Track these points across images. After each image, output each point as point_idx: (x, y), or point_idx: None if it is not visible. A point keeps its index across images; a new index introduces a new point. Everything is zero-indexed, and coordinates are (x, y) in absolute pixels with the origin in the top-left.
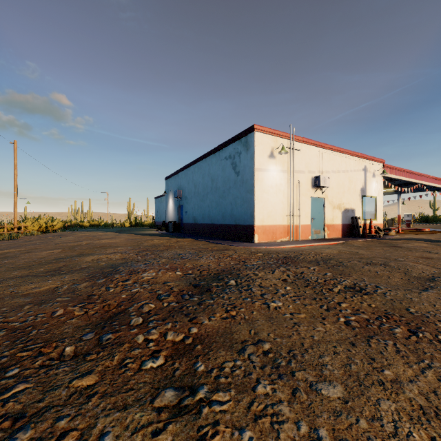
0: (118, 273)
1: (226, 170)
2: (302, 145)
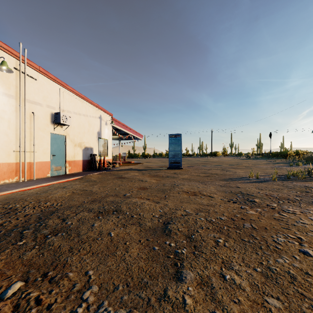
0: None
1: None
2: (38, 75)
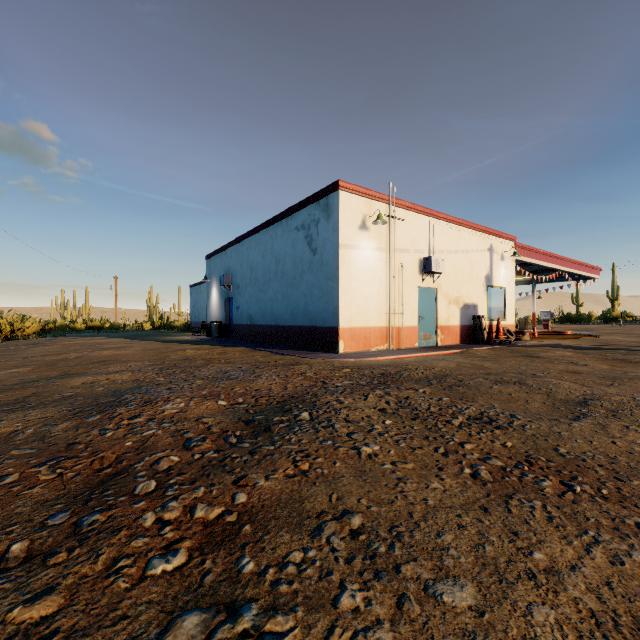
0: (124, 405)
1: (297, 246)
2: (406, 213)
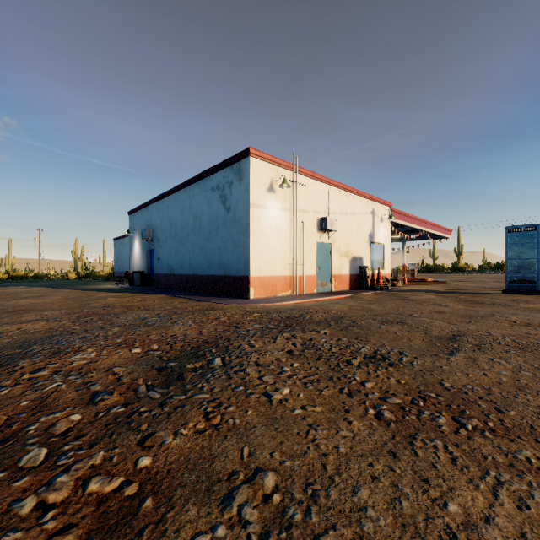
0: (28, 358)
1: (213, 204)
2: (306, 179)
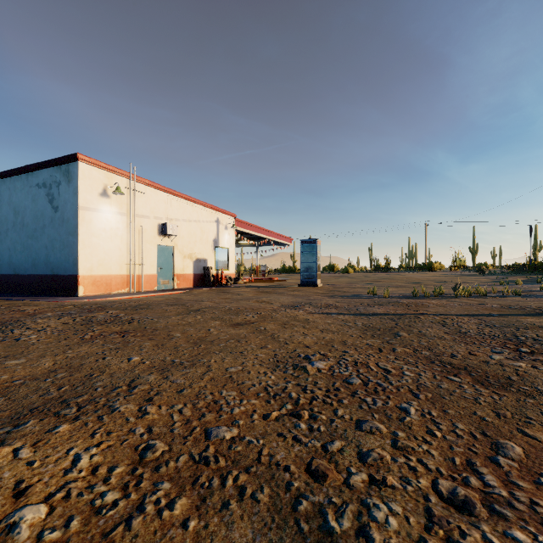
0: None
1: (39, 202)
2: (146, 188)
